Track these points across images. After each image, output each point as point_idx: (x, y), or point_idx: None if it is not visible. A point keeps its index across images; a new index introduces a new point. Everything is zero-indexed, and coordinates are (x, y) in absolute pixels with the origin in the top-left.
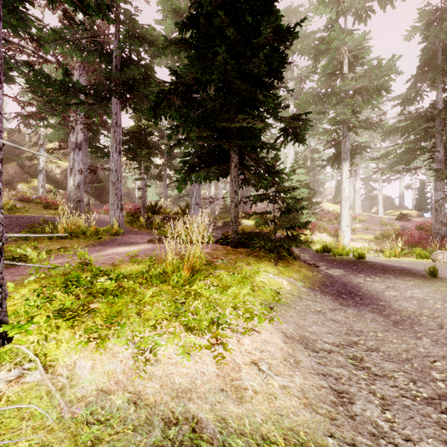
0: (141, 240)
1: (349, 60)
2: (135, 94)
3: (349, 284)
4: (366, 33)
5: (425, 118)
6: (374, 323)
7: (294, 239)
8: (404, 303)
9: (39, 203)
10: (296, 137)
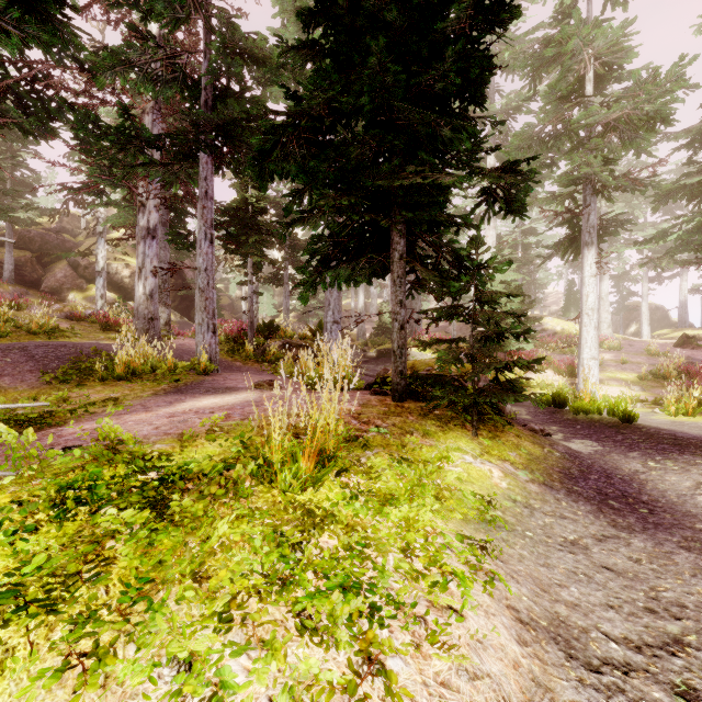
0: (243, 384)
1: (595, 74)
2: (235, 146)
3: (616, 474)
4: (628, 23)
5: None
6: (701, 581)
7: (510, 390)
8: None
9: (95, 322)
10: (509, 205)
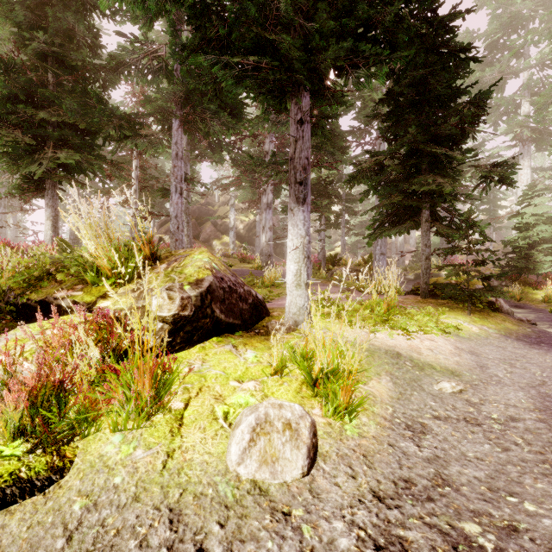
0: (331, 290)
1: None
2: (321, 153)
3: None
4: None
5: None
6: (551, 357)
7: (490, 290)
8: None
9: (235, 258)
10: (502, 181)
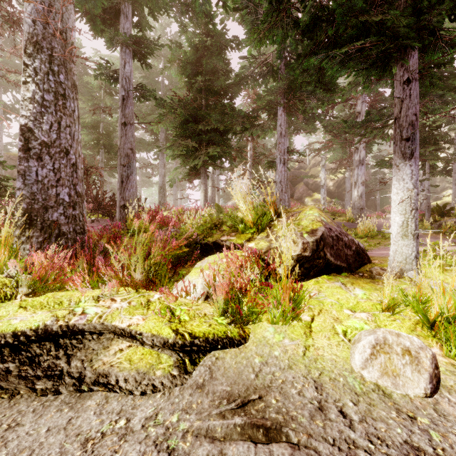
0: None
1: None
2: (425, 100)
3: None
4: None
5: None
6: None
7: None
8: None
9: (326, 212)
10: None
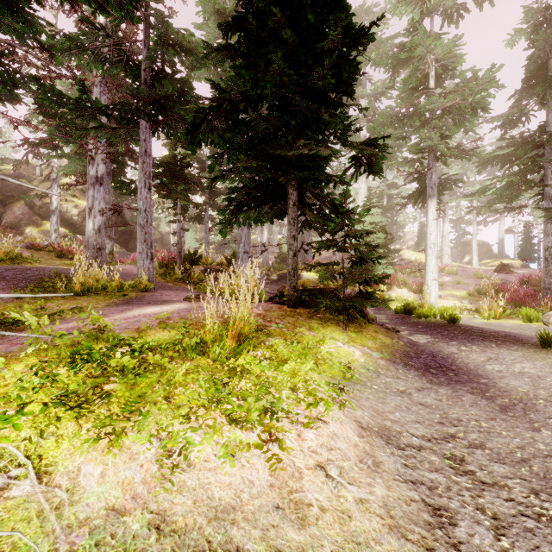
0: (176, 298)
1: (436, 72)
2: (168, 116)
3: (439, 355)
4: (458, 38)
5: (533, 144)
6: (474, 408)
7: (369, 298)
8: (512, 381)
9: (51, 251)
10: (371, 168)
